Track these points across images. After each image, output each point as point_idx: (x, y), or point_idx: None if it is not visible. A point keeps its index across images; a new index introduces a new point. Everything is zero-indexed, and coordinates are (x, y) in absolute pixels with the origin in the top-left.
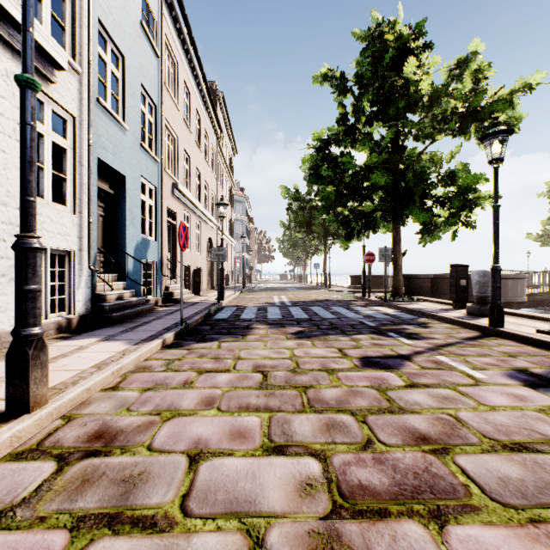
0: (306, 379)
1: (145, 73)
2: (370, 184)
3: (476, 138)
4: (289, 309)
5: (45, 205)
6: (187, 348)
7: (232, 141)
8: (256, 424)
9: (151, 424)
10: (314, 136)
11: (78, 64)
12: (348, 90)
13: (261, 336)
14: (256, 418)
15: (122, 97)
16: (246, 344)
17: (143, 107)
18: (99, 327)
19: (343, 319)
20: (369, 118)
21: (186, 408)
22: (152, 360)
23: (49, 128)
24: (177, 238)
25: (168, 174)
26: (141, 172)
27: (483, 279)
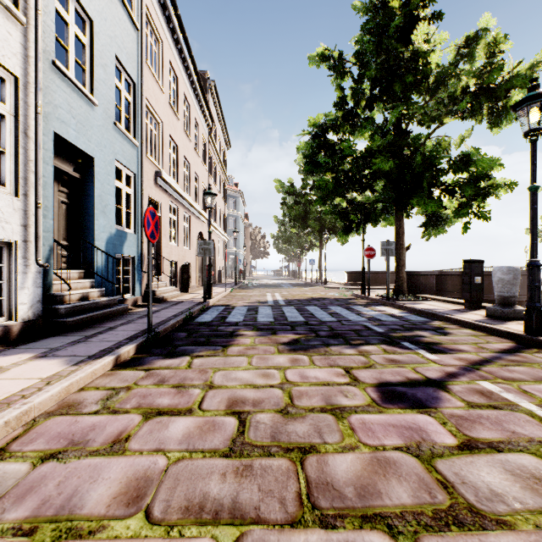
0: (303, 430)
1: (121, 44)
2: (372, 171)
3: (488, 121)
4: (282, 310)
5: None
6: (147, 368)
7: (225, 134)
8: None
9: None
10: (310, 121)
11: (22, 13)
12: (347, 72)
13: (246, 347)
14: None
15: (90, 67)
16: (225, 360)
17: (119, 83)
18: (47, 336)
19: (344, 322)
20: (369, 101)
21: (91, 512)
22: (90, 390)
23: None
24: (161, 231)
25: (151, 161)
26: (115, 155)
27: (507, 276)
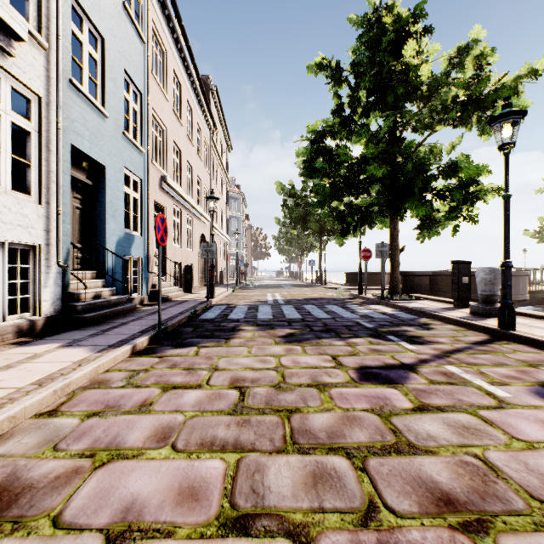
0: (291, 398)
1: (129, 58)
2: (367, 176)
3: (477, 129)
4: (281, 308)
5: (2, 193)
6: (160, 355)
7: (227, 137)
8: (218, 473)
9: (76, 473)
10: (309, 128)
11: (45, 39)
12: (344, 80)
13: (247, 340)
14: (219, 463)
15: (101, 81)
16: (228, 350)
17: (127, 95)
18: (68, 330)
19: (338, 319)
20: (365, 108)
21: (132, 445)
22: (114, 371)
23: (7, 107)
24: None
25: (156, 167)
26: (124, 162)
27: (489, 277)
